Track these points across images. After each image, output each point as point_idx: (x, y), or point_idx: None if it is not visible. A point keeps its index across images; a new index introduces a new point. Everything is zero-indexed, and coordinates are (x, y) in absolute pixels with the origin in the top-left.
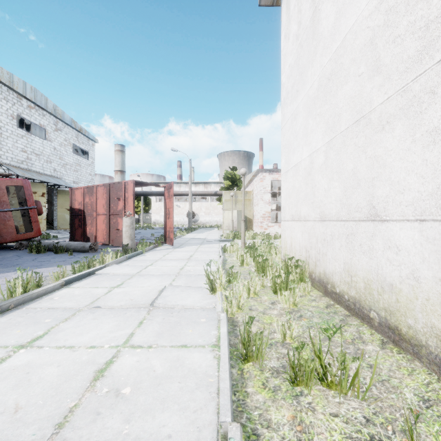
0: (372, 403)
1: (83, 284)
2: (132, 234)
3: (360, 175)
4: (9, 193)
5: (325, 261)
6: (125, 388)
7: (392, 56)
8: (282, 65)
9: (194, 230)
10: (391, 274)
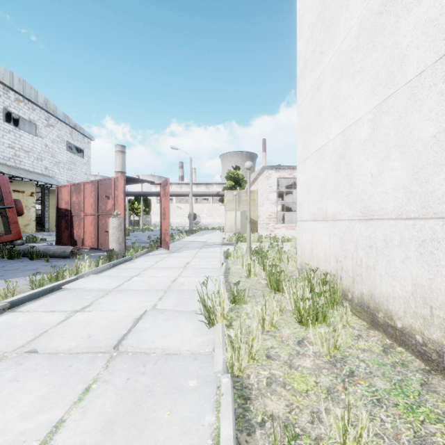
0: None
1: (36, 306)
2: (120, 237)
3: None
4: None
5: (372, 278)
6: None
7: None
8: (298, 29)
9: (195, 232)
10: None
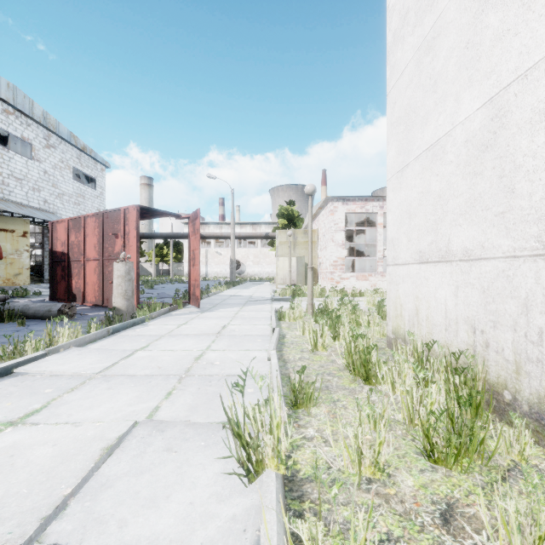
0: None
1: None
2: (129, 290)
3: None
4: None
5: None
6: None
7: None
8: None
9: (238, 284)
10: None
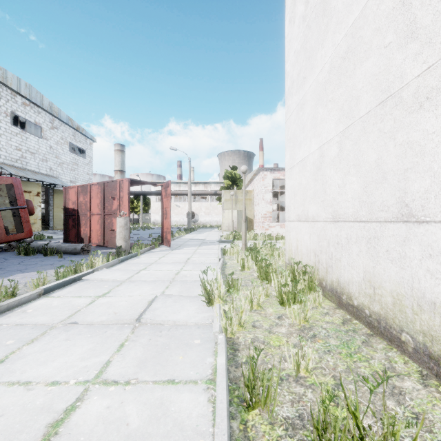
0: None
1: (64, 293)
2: (126, 235)
3: (387, 166)
4: None
5: (339, 268)
6: None
7: (435, 14)
8: (287, 52)
9: (194, 230)
10: (432, 290)
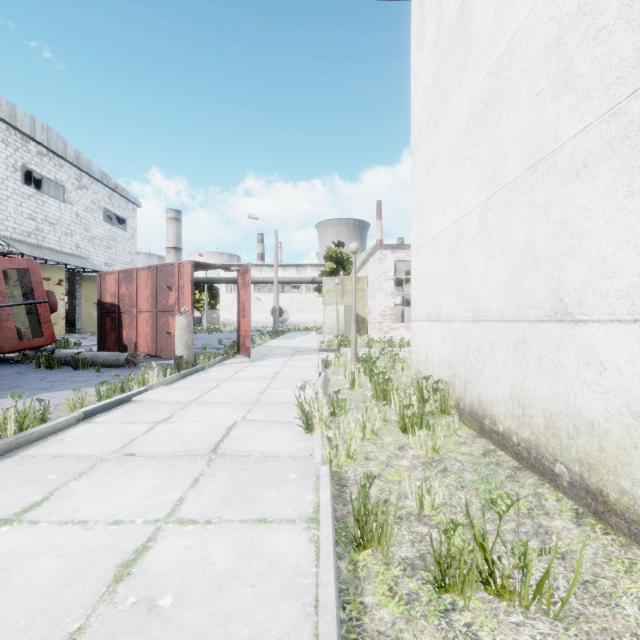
0: (572, 625)
1: (111, 418)
2: (189, 341)
3: (538, 250)
4: (7, 280)
5: (481, 383)
6: (164, 597)
7: (592, 61)
8: (413, 87)
9: (282, 334)
10: (590, 406)
